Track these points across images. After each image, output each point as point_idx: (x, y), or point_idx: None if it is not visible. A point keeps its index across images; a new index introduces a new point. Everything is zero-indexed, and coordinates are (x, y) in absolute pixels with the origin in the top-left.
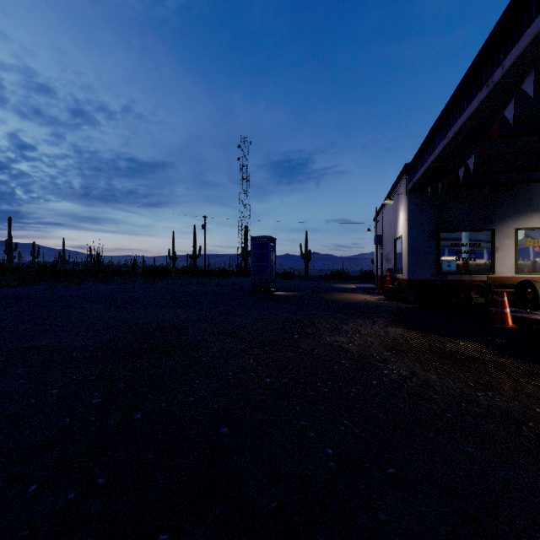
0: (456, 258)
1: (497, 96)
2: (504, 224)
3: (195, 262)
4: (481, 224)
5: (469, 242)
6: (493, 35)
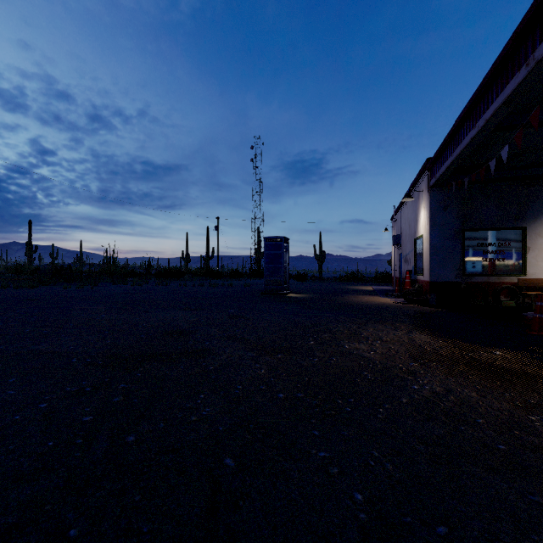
0: (483, 259)
1: (538, 76)
2: (537, 221)
3: (208, 264)
4: (511, 221)
5: (497, 241)
6: (535, 6)
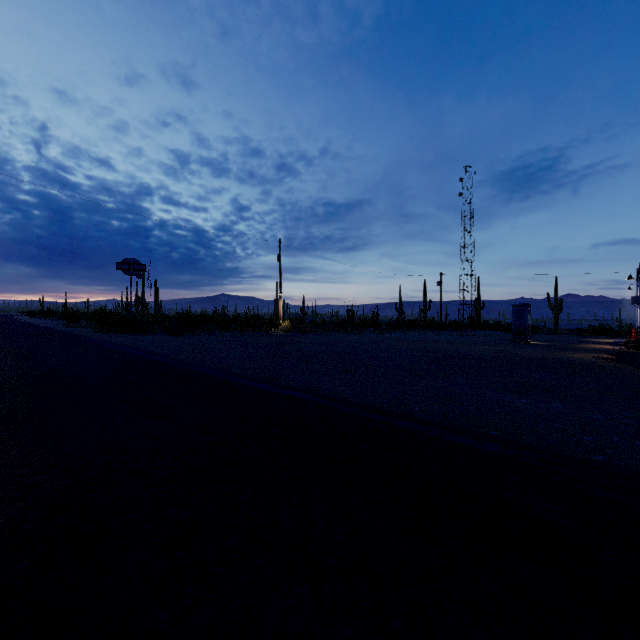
0: None
1: None
2: None
3: (425, 315)
4: None
5: None
6: None
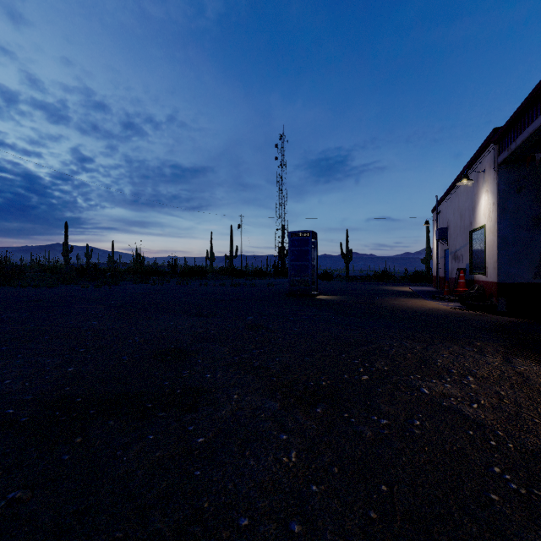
0: None
1: None
2: None
3: (232, 263)
4: None
5: None
6: None
